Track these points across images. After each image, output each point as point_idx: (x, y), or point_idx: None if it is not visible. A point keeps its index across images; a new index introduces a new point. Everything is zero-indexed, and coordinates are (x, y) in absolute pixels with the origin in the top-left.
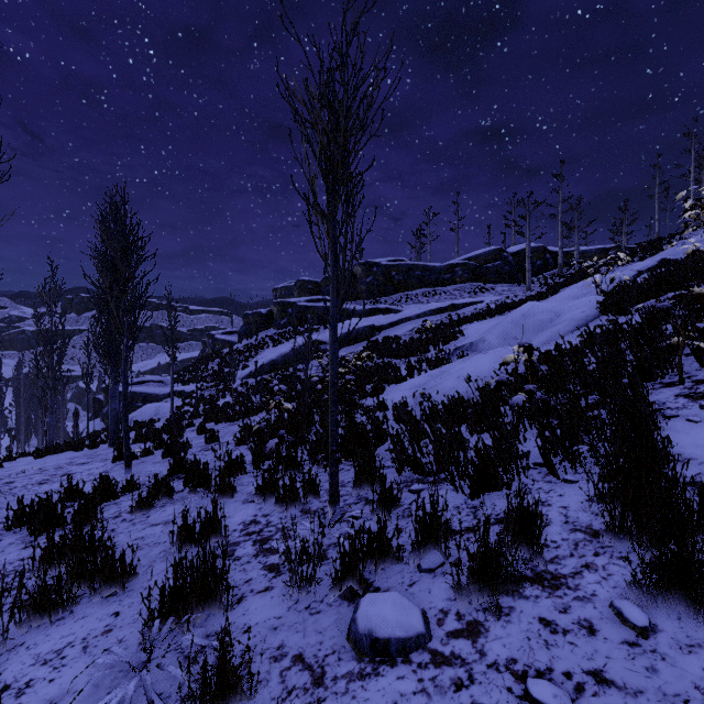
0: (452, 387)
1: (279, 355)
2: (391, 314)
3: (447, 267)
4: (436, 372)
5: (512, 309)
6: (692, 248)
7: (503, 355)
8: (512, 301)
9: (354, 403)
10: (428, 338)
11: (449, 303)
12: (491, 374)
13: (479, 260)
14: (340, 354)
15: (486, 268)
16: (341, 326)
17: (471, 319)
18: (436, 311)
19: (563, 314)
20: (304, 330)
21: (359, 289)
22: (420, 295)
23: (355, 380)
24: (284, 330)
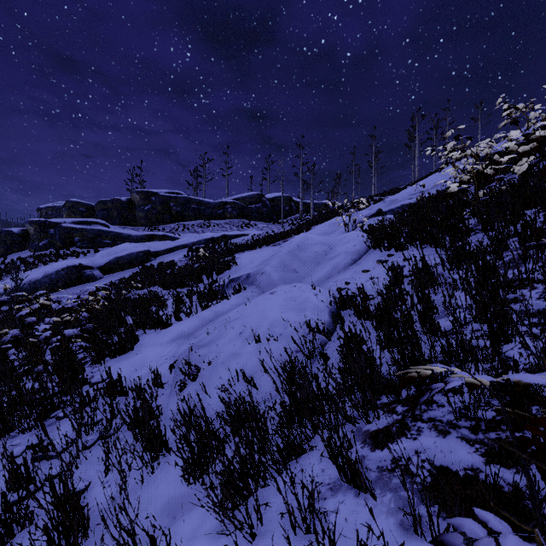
0: (233, 353)
1: (28, 282)
2: (168, 240)
3: (219, 204)
4: (208, 313)
5: (277, 241)
6: (452, 188)
7: (297, 298)
8: (277, 234)
9: (73, 378)
10: (201, 266)
11: (221, 233)
12: (287, 329)
13: (244, 201)
14: (109, 280)
15: (250, 208)
16: (112, 250)
17: (242, 248)
18: (210, 240)
19: (336, 246)
20: (69, 253)
21: (137, 216)
22: (196, 225)
23: (93, 329)
24: (43, 252)
